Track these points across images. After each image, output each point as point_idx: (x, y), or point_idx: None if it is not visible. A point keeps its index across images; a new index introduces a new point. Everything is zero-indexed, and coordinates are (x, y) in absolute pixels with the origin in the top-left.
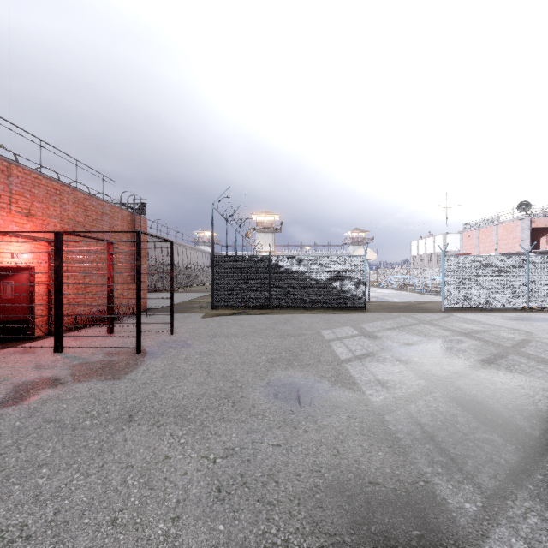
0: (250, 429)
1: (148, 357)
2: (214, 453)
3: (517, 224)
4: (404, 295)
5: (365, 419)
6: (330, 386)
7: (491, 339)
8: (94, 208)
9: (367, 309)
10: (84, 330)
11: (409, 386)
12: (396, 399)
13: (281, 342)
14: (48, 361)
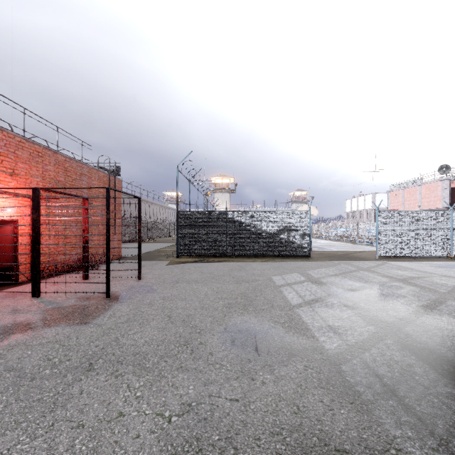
0: (207, 380)
1: (116, 302)
2: (170, 409)
3: (438, 185)
4: (341, 245)
5: (322, 369)
6: (284, 332)
7: (427, 285)
8: (73, 169)
9: (311, 257)
10: (63, 275)
11: (360, 333)
12: (349, 346)
13: (236, 287)
14: (24, 306)
